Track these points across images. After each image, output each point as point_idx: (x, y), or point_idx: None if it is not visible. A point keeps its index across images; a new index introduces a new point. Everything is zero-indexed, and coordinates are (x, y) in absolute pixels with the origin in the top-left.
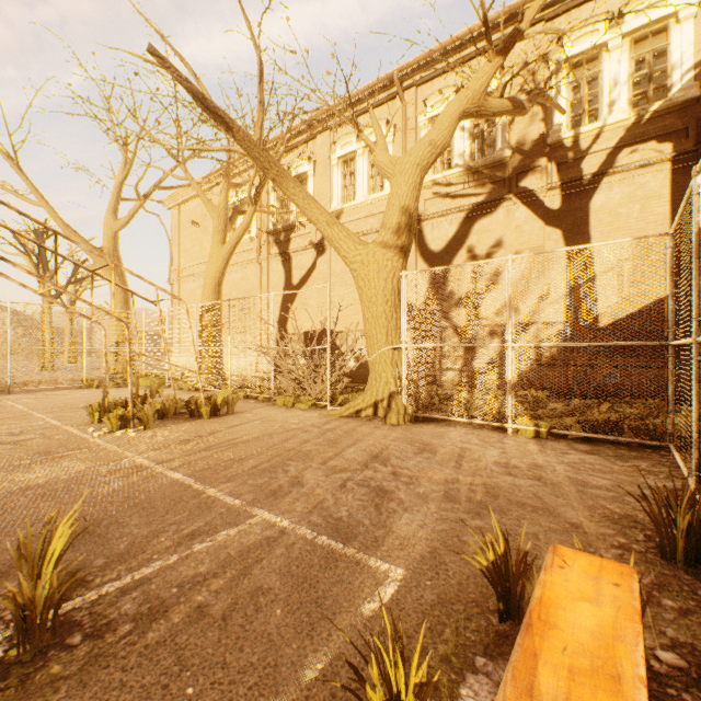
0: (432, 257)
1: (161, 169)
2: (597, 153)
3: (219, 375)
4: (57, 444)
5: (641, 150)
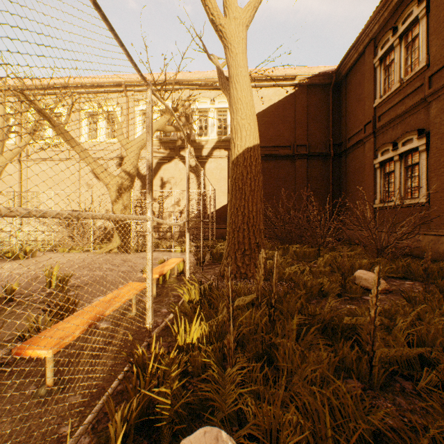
0: (142, 178)
1: None
2: (207, 148)
3: None
4: None
5: (220, 151)
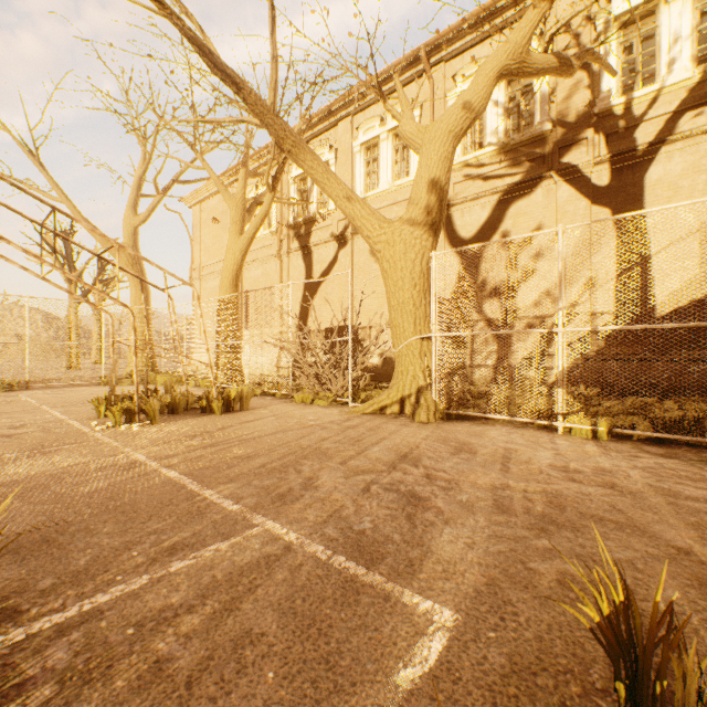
0: (462, 245)
1: (178, 159)
2: (653, 120)
3: (237, 371)
4: (54, 437)
5: None
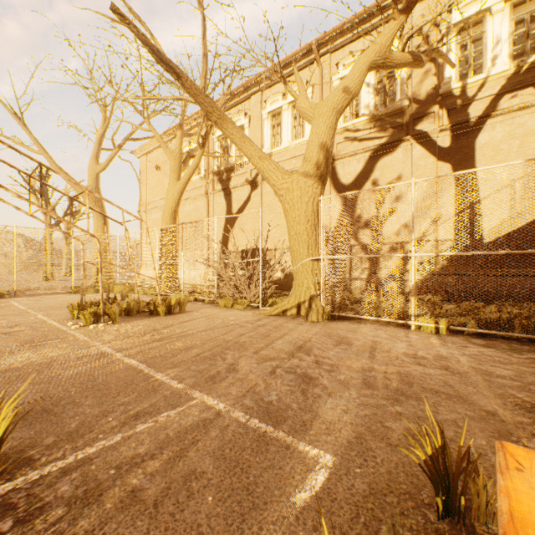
0: (343, 189)
1: (130, 123)
2: (482, 100)
3: (175, 283)
4: (41, 334)
5: (520, 95)
